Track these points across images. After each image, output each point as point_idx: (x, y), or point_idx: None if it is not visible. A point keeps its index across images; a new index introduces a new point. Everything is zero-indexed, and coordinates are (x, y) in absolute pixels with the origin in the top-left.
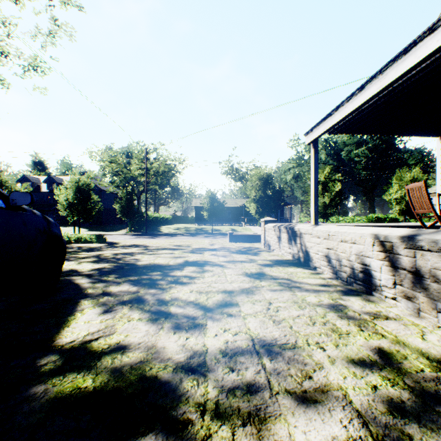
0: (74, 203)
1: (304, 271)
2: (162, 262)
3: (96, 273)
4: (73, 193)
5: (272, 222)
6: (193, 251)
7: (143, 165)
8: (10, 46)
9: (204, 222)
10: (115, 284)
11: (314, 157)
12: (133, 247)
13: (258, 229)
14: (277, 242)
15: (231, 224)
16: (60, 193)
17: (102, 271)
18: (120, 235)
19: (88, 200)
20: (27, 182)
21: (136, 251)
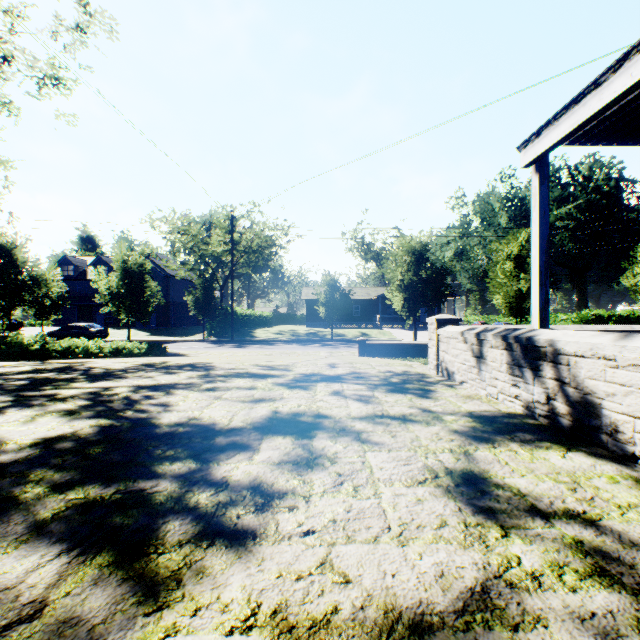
0: (120, 294)
1: (604, 467)
2: (217, 416)
3: (26, 459)
4: (118, 279)
5: (453, 323)
6: (294, 381)
7: (229, 236)
8: (21, 51)
9: (319, 322)
10: (10, 536)
11: (540, 191)
12: (184, 371)
13: (402, 333)
14: (473, 366)
15: (360, 326)
16: (100, 278)
17: (51, 450)
18: (193, 342)
19: (141, 288)
20: (69, 265)
21: (183, 380)
